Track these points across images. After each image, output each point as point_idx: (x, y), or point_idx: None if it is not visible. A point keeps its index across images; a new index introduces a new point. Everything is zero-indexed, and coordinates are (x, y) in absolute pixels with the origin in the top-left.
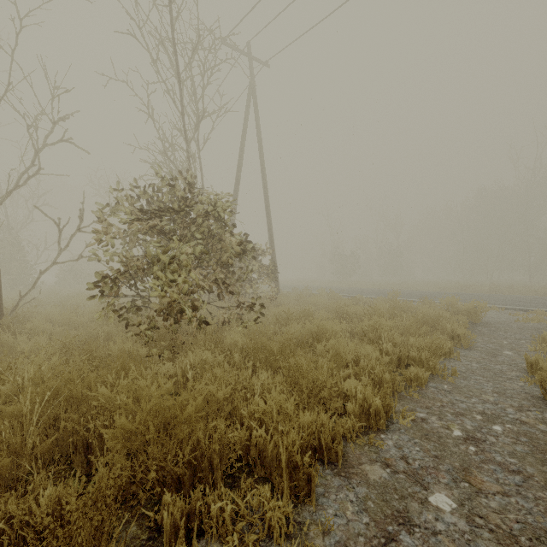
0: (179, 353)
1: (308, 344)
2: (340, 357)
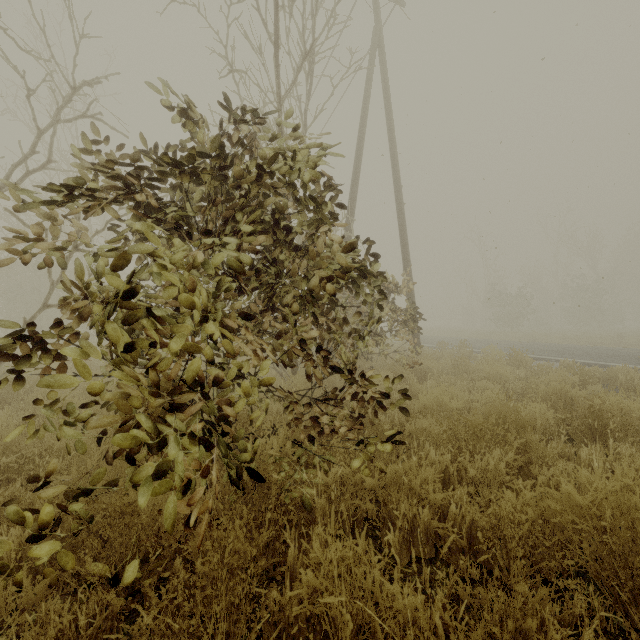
0: (185, 544)
1: (561, 544)
2: None
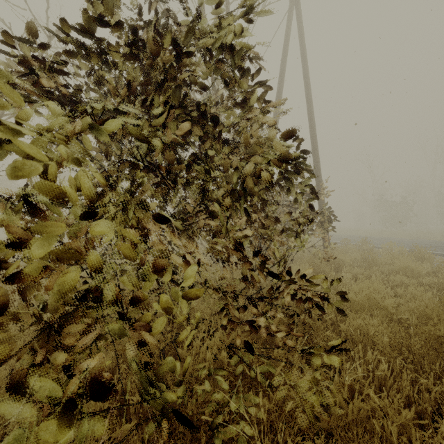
0: None
1: None
2: None
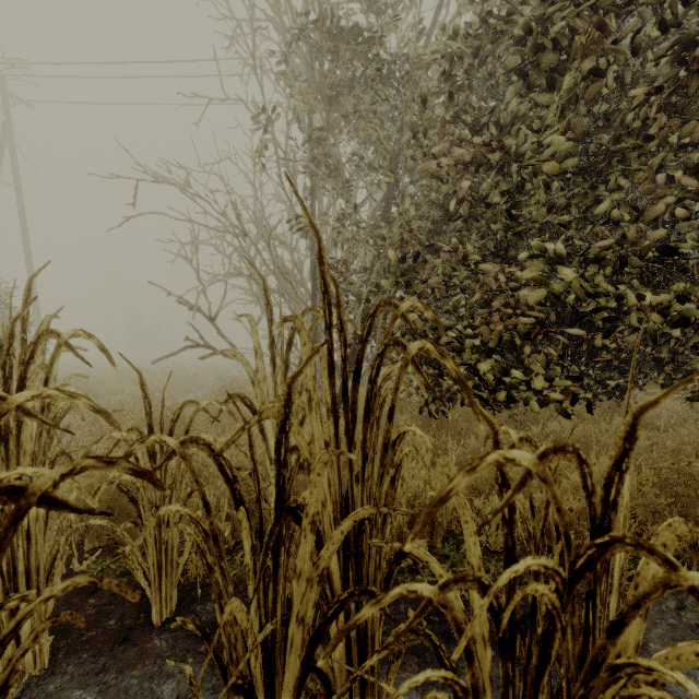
0: None
1: None
2: (113, 391)
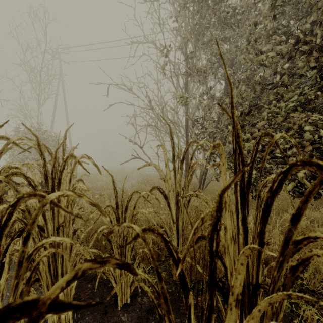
0: None
1: None
2: (98, 179)
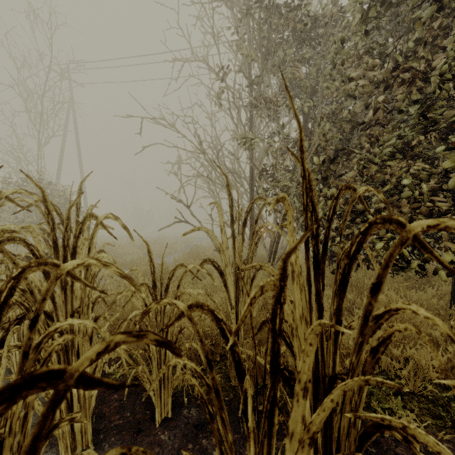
0: None
1: None
2: (127, 252)
